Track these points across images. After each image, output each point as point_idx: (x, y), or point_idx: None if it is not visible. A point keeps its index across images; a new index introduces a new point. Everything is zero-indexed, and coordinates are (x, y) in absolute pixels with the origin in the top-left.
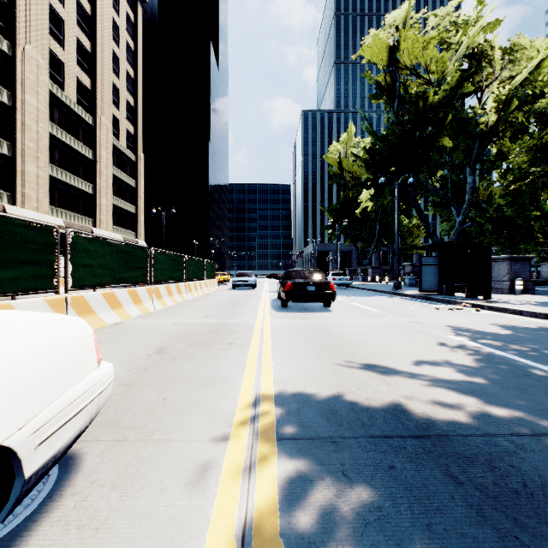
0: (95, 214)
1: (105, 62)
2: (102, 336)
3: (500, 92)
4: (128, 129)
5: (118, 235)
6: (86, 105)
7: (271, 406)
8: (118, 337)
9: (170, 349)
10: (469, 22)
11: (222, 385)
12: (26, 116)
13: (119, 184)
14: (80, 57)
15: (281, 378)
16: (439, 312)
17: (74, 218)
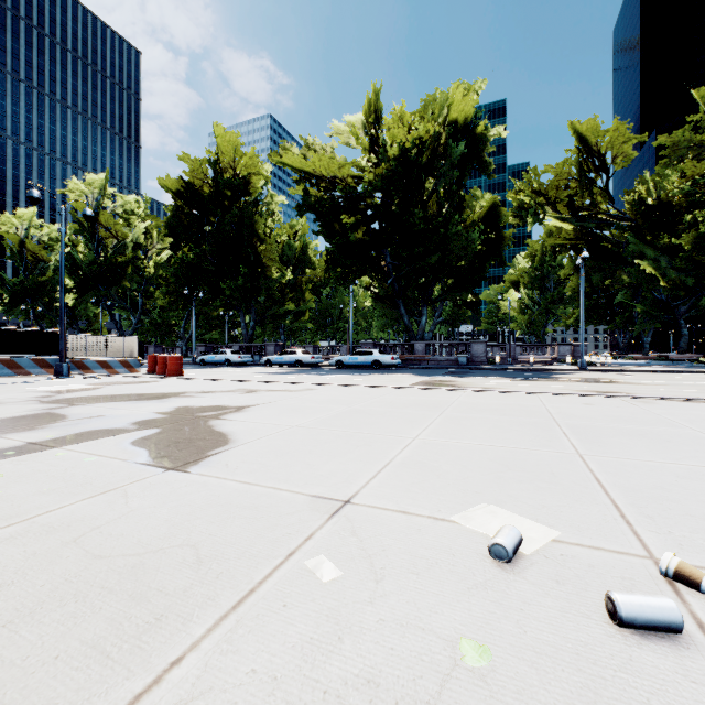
0: None
1: None
2: None
3: (156, 260)
4: None
5: None
6: None
7: None
8: None
9: None
10: (141, 215)
11: None
12: None
13: None
14: None
15: None
16: None
17: None
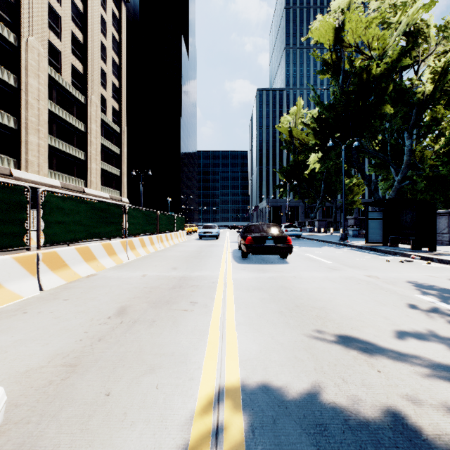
0: (86, 176)
1: (95, 51)
2: (71, 291)
3: (436, 65)
4: (113, 106)
5: (105, 194)
6: (79, 87)
7: (239, 413)
8: (86, 293)
9: (132, 310)
10: (407, 4)
11: (179, 369)
12: (29, 95)
13: (106, 152)
14: (74, 47)
15: (247, 358)
16: (392, 265)
17: (69, 180)
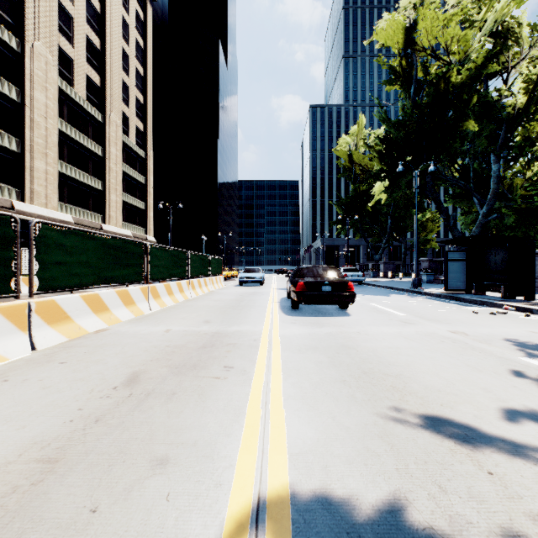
0: (104, 210)
1: (115, 60)
2: (71, 352)
3: (530, 71)
4: (137, 126)
5: (127, 231)
6: (96, 102)
7: None
8: (90, 353)
9: (147, 377)
10: None
11: (202, 468)
12: (35, 112)
13: (128, 180)
14: (89, 55)
15: (300, 451)
16: (481, 318)
17: (83, 214)
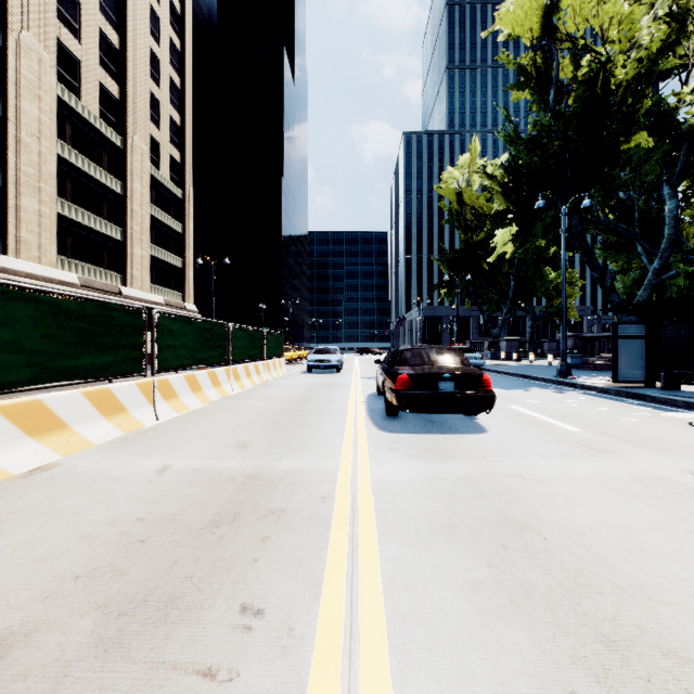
0: (125, 268)
1: (140, 64)
2: None
3: None
4: (172, 156)
5: (158, 297)
6: (113, 121)
7: None
8: None
9: (15, 668)
10: None
11: None
12: (23, 129)
13: (160, 229)
14: (103, 55)
15: None
16: None
17: (94, 274)
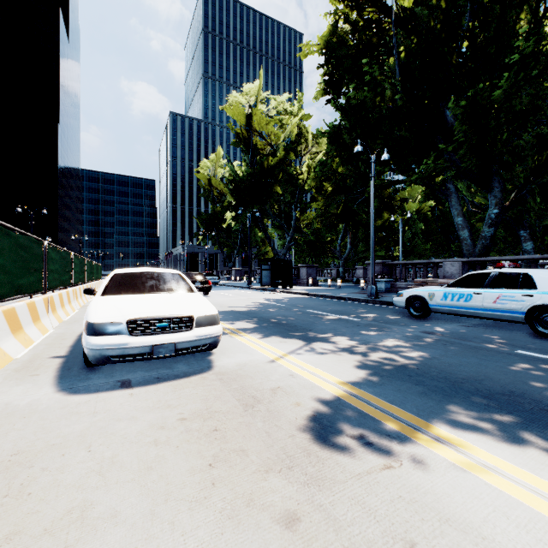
0: None
1: None
2: None
3: (309, 163)
4: None
5: None
6: None
7: None
8: None
9: None
10: (294, 113)
11: None
12: None
13: None
14: None
15: None
16: (263, 295)
17: None
